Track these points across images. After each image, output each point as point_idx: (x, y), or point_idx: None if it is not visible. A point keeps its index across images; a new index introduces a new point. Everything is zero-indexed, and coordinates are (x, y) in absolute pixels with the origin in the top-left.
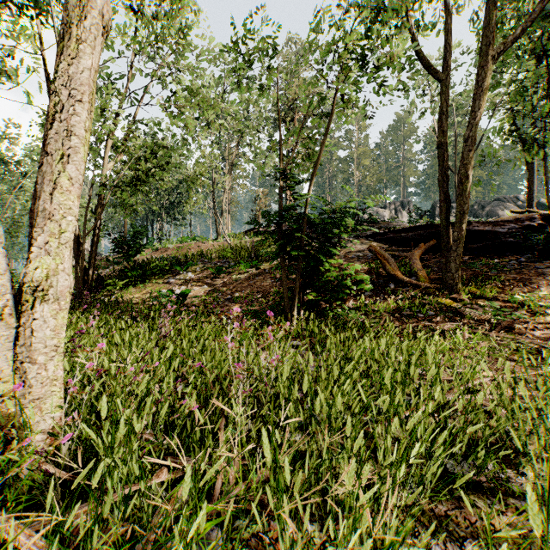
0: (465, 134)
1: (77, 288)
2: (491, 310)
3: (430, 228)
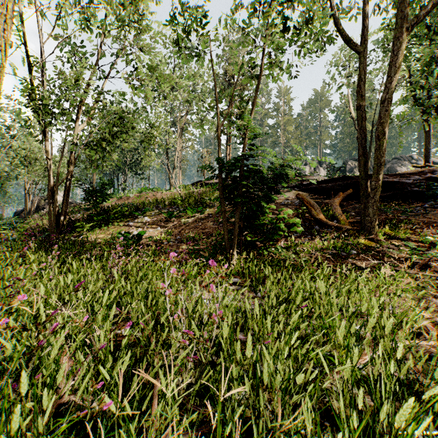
0: (382, 96)
1: (50, 230)
2: (408, 250)
3: (346, 179)
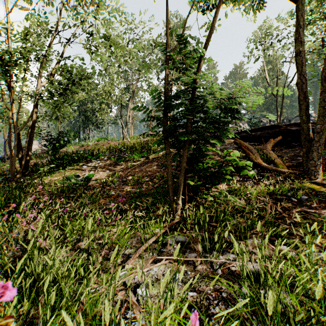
0: None
1: (11, 172)
2: None
3: (274, 128)
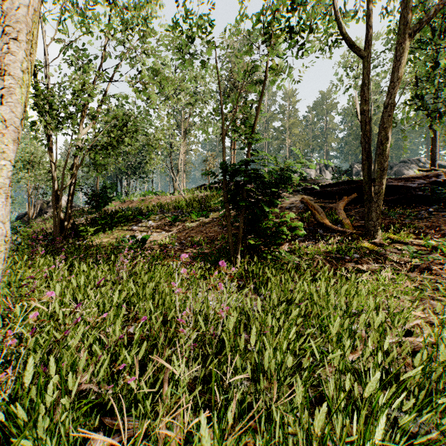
0: (385, 102)
1: (55, 234)
2: (410, 253)
3: (351, 183)
